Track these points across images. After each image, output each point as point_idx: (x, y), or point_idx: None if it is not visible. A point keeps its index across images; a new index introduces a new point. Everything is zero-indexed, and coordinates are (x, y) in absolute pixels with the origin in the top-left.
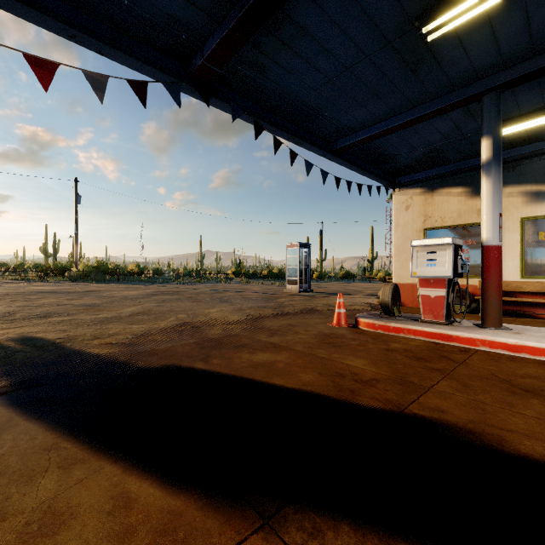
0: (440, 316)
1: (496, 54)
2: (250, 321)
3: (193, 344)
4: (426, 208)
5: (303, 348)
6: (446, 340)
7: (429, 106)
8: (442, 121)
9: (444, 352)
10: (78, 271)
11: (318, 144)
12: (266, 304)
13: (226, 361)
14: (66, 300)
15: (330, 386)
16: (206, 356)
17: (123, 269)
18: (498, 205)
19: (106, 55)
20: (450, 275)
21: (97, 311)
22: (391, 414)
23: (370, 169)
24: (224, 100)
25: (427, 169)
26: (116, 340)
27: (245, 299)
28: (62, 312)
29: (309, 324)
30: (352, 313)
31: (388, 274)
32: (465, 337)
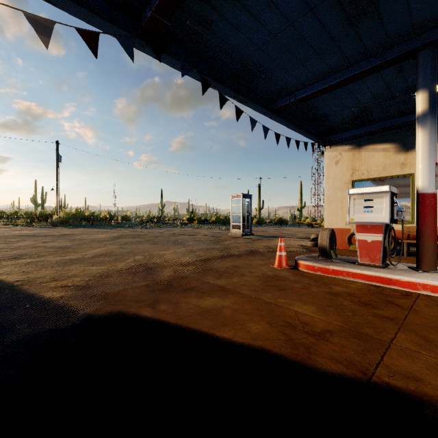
0: (377, 259)
1: (437, 6)
2: (200, 262)
3: (144, 287)
4: (353, 162)
5: (249, 292)
6: (386, 283)
7: (365, 63)
8: (374, 80)
9: (387, 296)
10: (59, 217)
11: (260, 103)
12: (214, 246)
13: (174, 307)
14: (42, 242)
15: (281, 339)
16: (154, 301)
17: (97, 216)
18: (434, 155)
19: (56, 4)
20: (388, 221)
21: (65, 252)
22: (358, 383)
23: (306, 127)
24: (174, 56)
25: (355, 129)
26: (72, 282)
27: (196, 241)
28: (34, 253)
29: (253, 266)
30: (290, 255)
31: (315, 220)
32: (405, 281)
